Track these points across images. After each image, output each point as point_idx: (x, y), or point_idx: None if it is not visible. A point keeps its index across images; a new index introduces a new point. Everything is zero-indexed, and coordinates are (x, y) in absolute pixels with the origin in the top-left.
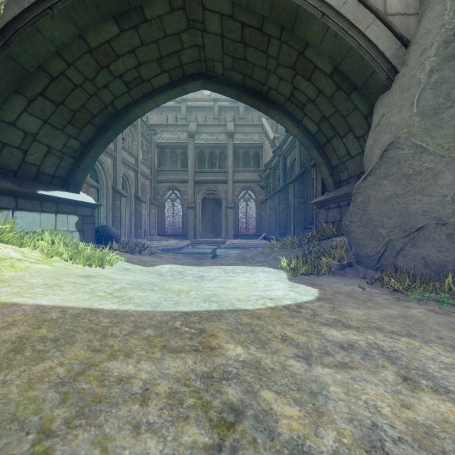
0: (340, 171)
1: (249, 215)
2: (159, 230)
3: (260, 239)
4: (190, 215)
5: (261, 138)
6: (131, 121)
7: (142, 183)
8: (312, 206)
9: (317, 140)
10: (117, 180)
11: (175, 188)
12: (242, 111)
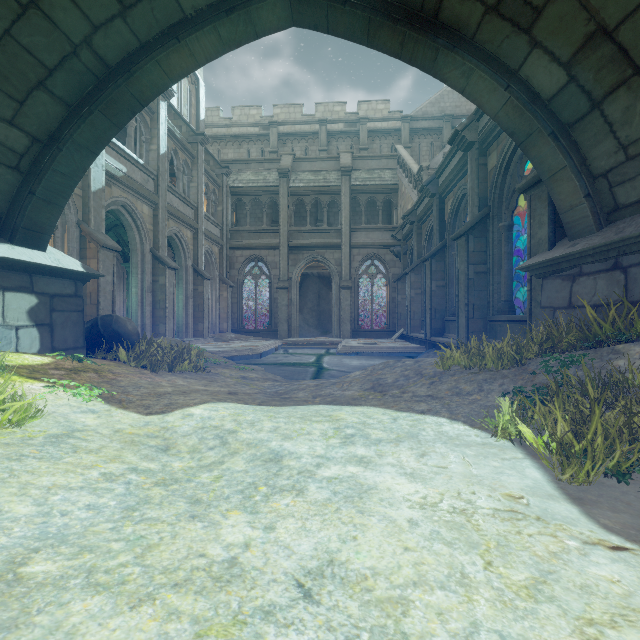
0: (621, 182)
1: (374, 301)
2: (234, 324)
3: (395, 338)
4: (283, 299)
5: (396, 177)
6: (143, 97)
7: (207, 250)
8: (504, 279)
9: (556, 114)
10: (160, 241)
11: (260, 257)
12: (364, 138)
